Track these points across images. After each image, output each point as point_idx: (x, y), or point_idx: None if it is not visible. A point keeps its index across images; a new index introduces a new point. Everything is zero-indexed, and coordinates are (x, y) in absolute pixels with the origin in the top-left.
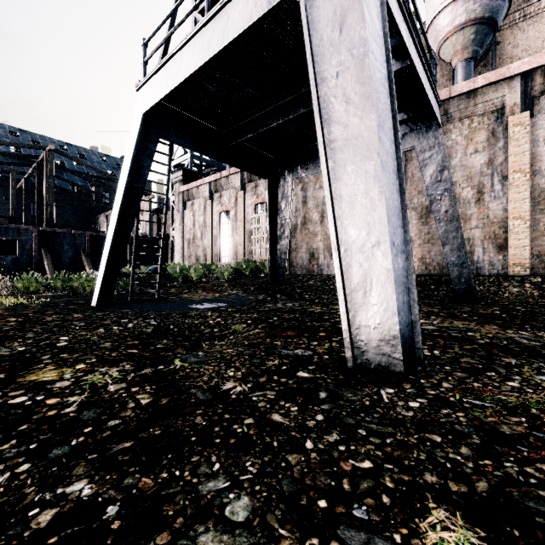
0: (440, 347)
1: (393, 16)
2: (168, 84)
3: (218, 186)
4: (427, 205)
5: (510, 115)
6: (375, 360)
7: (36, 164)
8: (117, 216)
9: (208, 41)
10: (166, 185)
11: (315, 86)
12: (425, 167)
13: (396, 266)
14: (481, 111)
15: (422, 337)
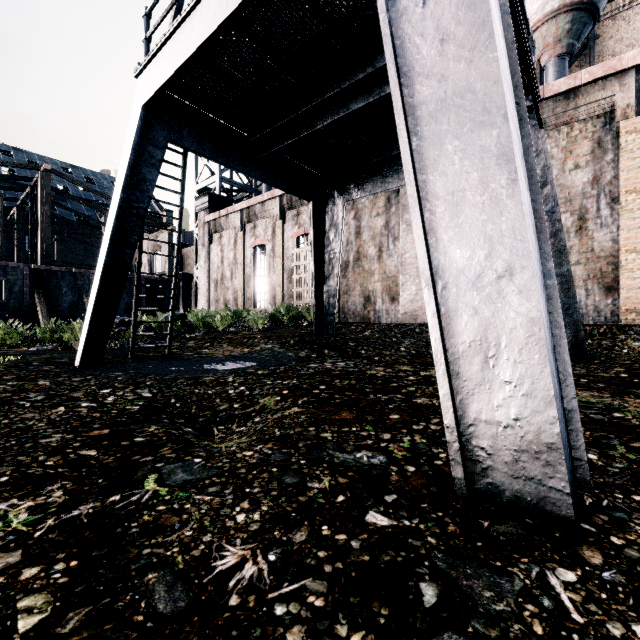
0: (593, 446)
1: None
2: (174, 62)
3: (251, 214)
4: None
5: (622, 119)
6: (511, 488)
7: (29, 188)
8: (108, 245)
9: None
10: (179, 206)
11: (388, 22)
12: None
13: (543, 314)
14: (584, 116)
15: None
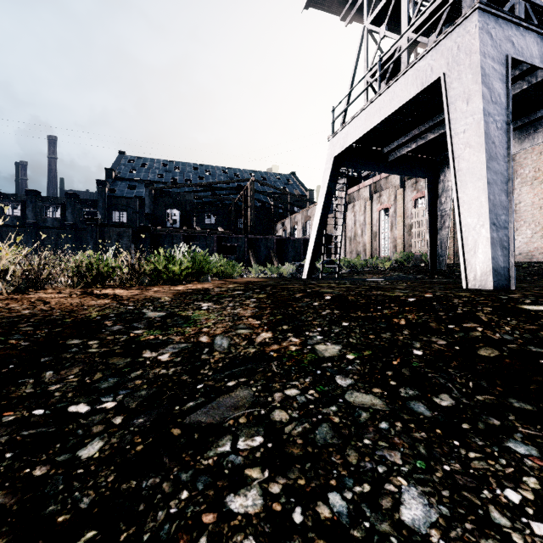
0: None
1: (524, 61)
2: (351, 137)
3: (377, 187)
4: None
5: None
6: (478, 283)
7: (242, 192)
8: (318, 223)
9: (379, 108)
10: (344, 198)
11: (450, 139)
12: None
13: (494, 236)
14: None
15: (541, 287)
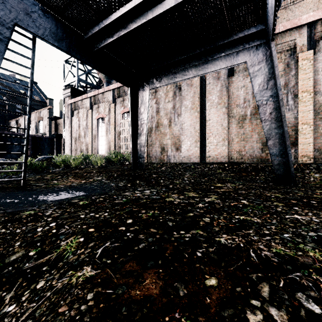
0: None
1: None
2: None
3: (96, 99)
4: (243, 114)
5: (300, 52)
6: None
7: None
8: None
9: None
10: (29, 77)
11: None
12: (254, 78)
13: None
14: (280, 50)
15: None
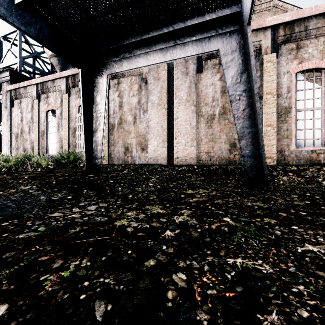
0: None
1: None
2: None
3: (44, 87)
4: (212, 114)
5: (265, 54)
6: None
7: None
8: None
9: None
10: None
11: None
12: (227, 69)
13: None
14: None
15: None
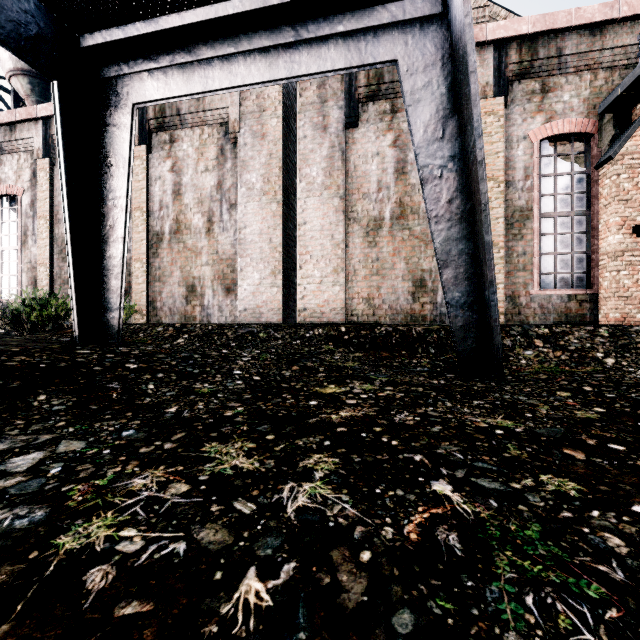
0: None
1: None
2: None
3: None
4: (376, 217)
5: (482, 98)
6: None
7: None
8: None
9: None
10: None
11: None
12: (415, 106)
13: None
14: None
15: None
